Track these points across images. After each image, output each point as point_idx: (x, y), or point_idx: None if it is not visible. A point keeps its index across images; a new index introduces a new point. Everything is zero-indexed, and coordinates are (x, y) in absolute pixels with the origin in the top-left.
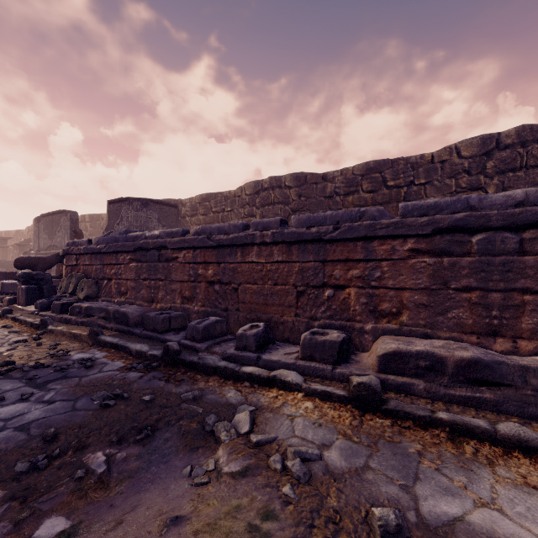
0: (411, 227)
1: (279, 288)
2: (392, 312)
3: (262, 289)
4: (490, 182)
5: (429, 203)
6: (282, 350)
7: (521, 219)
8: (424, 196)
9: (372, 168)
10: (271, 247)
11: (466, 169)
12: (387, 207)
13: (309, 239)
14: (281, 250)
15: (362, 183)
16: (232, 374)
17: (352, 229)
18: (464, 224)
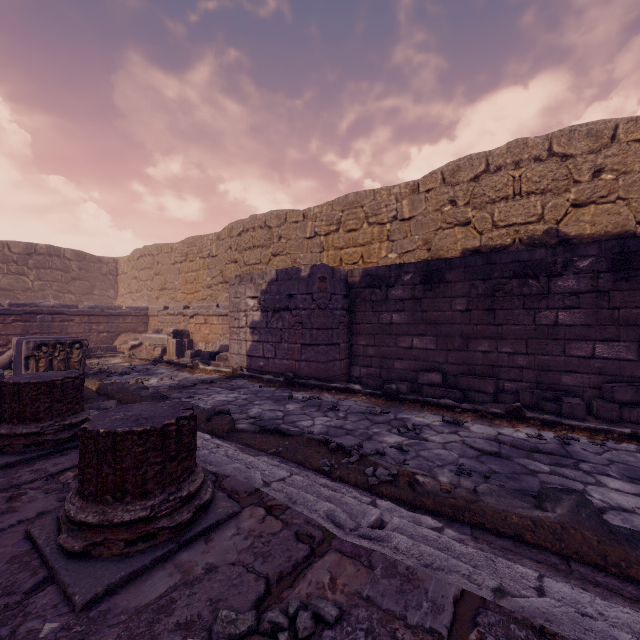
0: (14, 311)
1: None
2: (5, 344)
3: None
4: (31, 273)
5: (22, 303)
6: None
7: (53, 312)
8: None
9: None
10: None
11: (15, 260)
12: None
13: None
14: None
15: None
16: None
17: None
18: (35, 312)
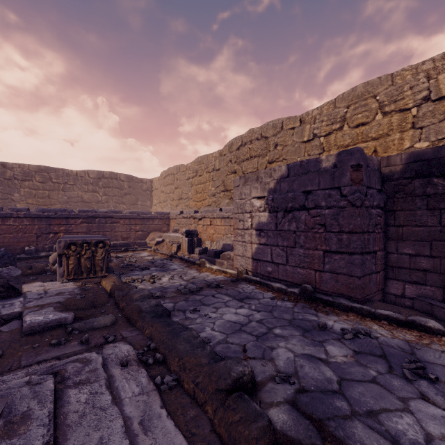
0: (81, 216)
1: (27, 235)
2: None
3: (17, 236)
4: (101, 190)
5: (86, 209)
6: (43, 253)
7: (106, 216)
8: (73, 190)
9: (43, 170)
10: (22, 219)
11: (91, 183)
12: (52, 193)
13: (44, 217)
14: (28, 220)
15: (36, 176)
16: (37, 257)
17: (62, 215)
18: (95, 216)
